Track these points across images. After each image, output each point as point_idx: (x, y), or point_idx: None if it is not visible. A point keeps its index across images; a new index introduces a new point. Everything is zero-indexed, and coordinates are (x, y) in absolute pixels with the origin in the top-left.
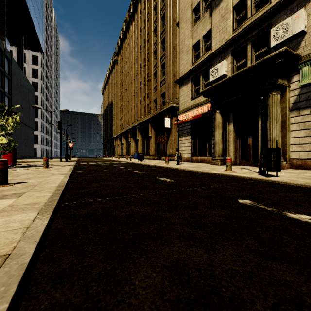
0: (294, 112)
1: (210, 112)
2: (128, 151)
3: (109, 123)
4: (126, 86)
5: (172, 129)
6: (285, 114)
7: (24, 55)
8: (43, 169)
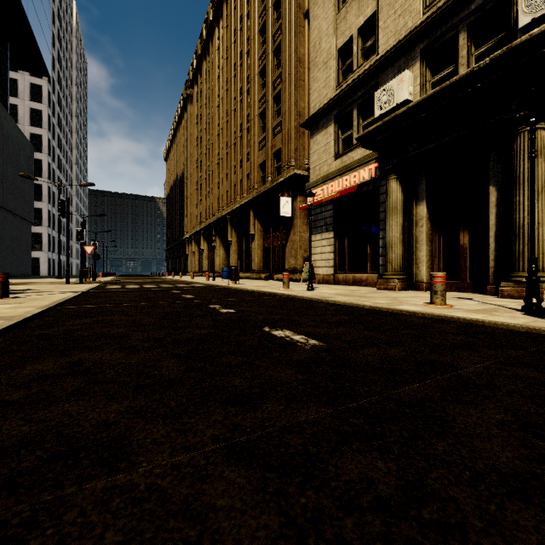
0: None
1: (376, 179)
2: (211, 264)
3: (178, 213)
4: (207, 143)
5: (295, 219)
6: None
7: (15, 82)
8: None
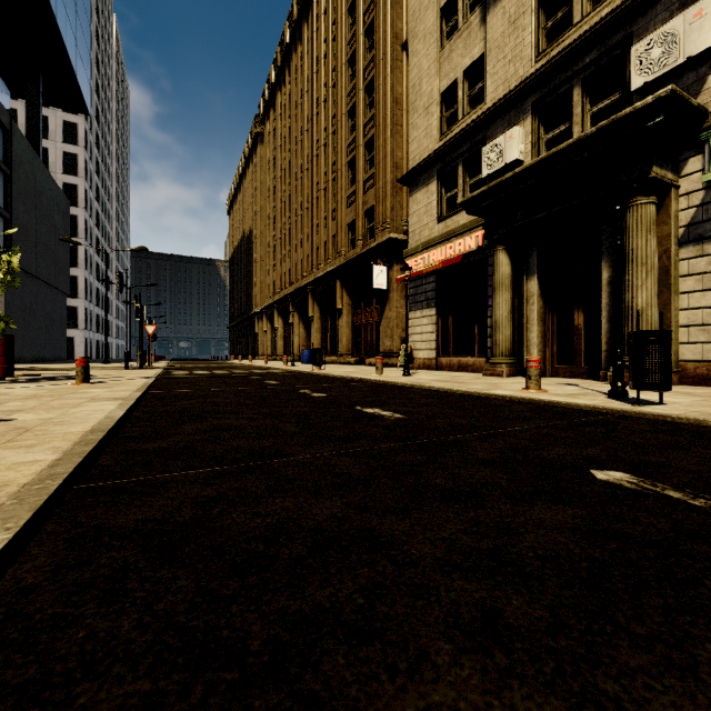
0: (690, 247)
1: (483, 249)
2: (287, 346)
3: (244, 281)
4: (283, 194)
5: (391, 291)
6: (669, 252)
7: (45, 120)
8: (76, 386)
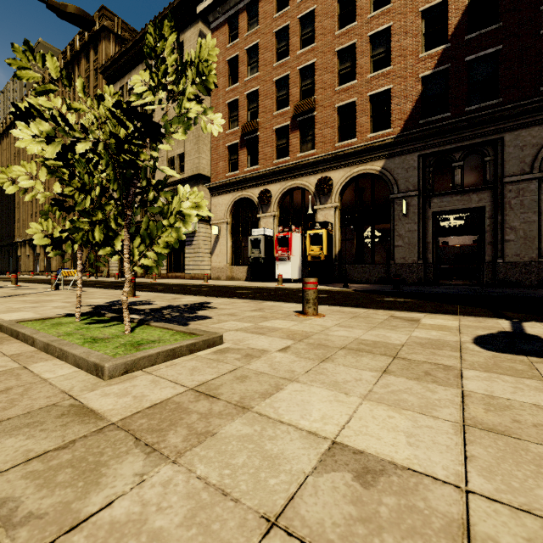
0: None
1: None
2: (47, 266)
3: (5, 215)
4: None
5: None
6: None
7: None
8: None
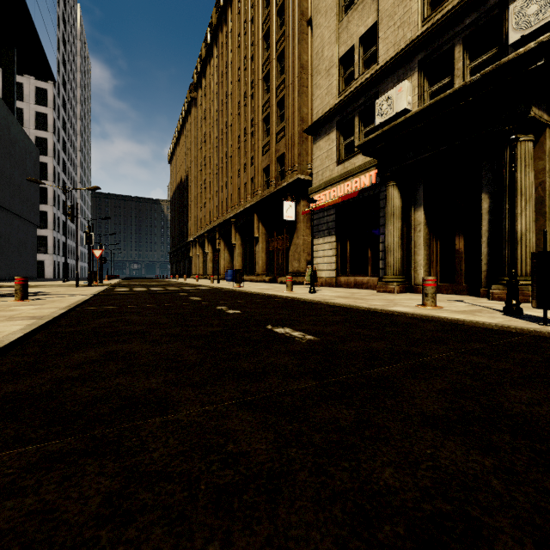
0: None
1: (376, 185)
2: (215, 267)
3: (182, 216)
4: (211, 146)
5: (298, 223)
6: (544, 184)
7: (21, 86)
8: (12, 303)
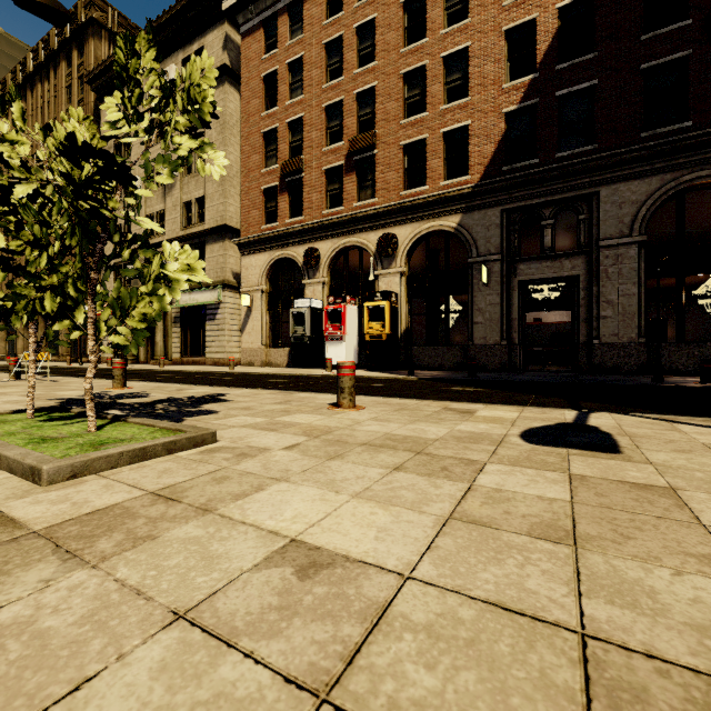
0: (175, 324)
1: None
2: (10, 347)
3: None
4: None
5: None
6: (169, 325)
7: None
8: None
